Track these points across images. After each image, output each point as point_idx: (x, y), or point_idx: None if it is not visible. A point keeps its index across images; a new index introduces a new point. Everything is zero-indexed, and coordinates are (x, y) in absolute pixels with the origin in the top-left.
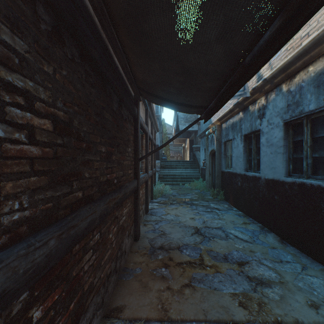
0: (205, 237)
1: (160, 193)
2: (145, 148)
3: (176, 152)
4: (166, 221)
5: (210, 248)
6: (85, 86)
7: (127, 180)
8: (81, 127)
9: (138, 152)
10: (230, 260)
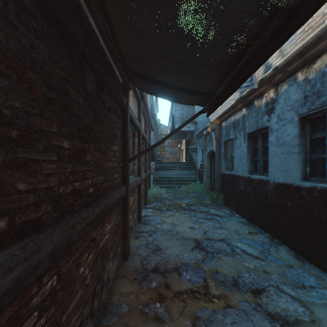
0: (208, 252)
1: (154, 197)
2: (137, 148)
3: (171, 153)
4: (162, 232)
5: (215, 268)
6: (18, 28)
7: (112, 187)
8: (3, 98)
9: (127, 151)
10: (241, 287)
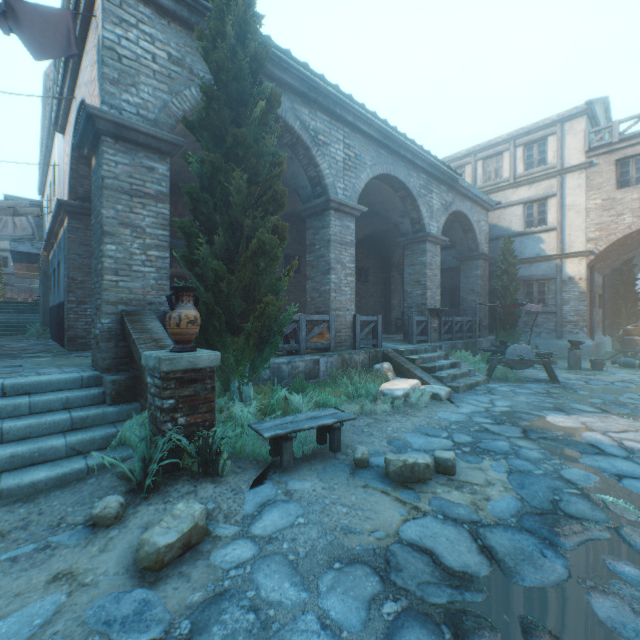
0: None
1: None
2: None
3: (25, 289)
4: None
5: None
6: None
7: None
8: None
9: None
10: None
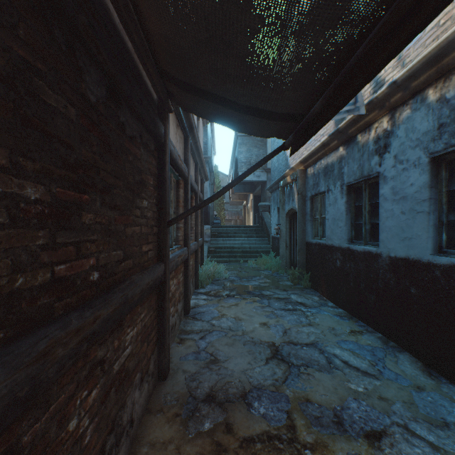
0: (292, 366)
1: (210, 278)
2: (183, 204)
3: (234, 213)
4: (220, 332)
5: (304, 393)
6: None
7: (139, 266)
8: None
9: (166, 209)
10: (348, 427)
